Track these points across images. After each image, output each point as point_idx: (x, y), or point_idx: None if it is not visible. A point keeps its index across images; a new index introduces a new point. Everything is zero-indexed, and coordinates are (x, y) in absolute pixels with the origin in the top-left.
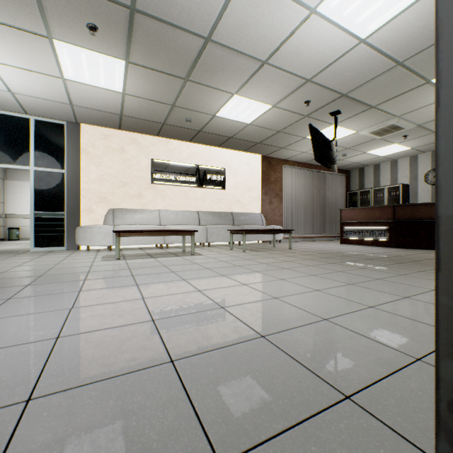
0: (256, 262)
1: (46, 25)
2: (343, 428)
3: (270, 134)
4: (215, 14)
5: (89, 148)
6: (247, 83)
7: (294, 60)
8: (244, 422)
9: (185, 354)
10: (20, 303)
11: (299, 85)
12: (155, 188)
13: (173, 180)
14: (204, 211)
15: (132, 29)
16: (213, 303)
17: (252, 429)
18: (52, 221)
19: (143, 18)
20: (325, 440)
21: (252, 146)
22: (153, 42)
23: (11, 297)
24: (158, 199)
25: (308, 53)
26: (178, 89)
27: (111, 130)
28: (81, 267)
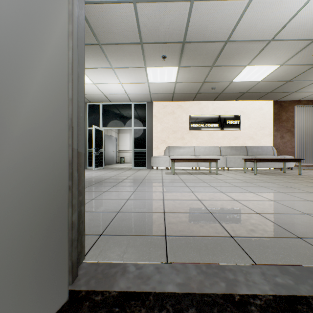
0: (264, 181)
1: (144, 62)
2: (290, 243)
3: (280, 84)
4: (231, 27)
5: (157, 114)
6: (256, 56)
7: (297, 31)
8: (242, 232)
9: (216, 212)
10: (143, 188)
11: (305, 45)
12: (191, 133)
13: (202, 127)
14: (224, 146)
15: (182, 51)
16: (230, 198)
17: (245, 234)
18: (140, 154)
19: (188, 44)
20: (278, 243)
21: (263, 95)
22: (193, 53)
23: (139, 185)
24: (193, 139)
25: (312, 22)
26: (206, 73)
27: (167, 102)
28: (158, 177)
